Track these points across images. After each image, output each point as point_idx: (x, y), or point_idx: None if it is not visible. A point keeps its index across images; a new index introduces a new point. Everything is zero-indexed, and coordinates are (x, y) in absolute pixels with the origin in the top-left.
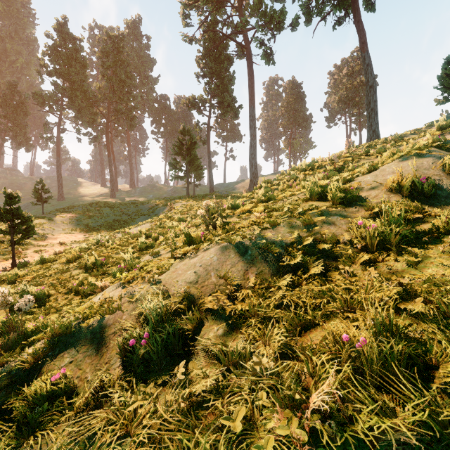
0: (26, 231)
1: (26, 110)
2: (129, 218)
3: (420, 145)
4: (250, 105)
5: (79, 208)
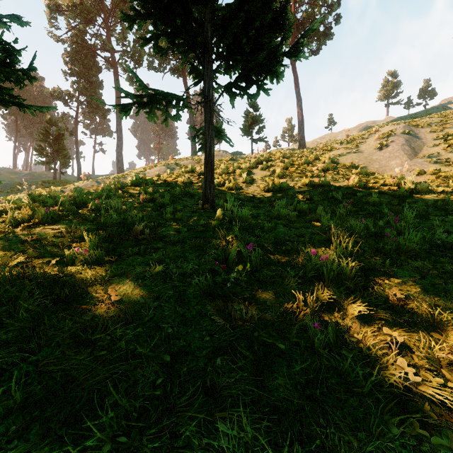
0: None
1: None
2: None
3: (172, 162)
4: (117, 113)
5: None
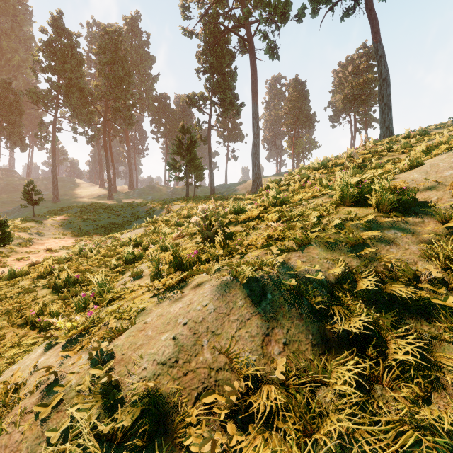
0: (0, 238)
1: (21, 108)
2: (125, 221)
3: None
4: (253, 102)
5: (74, 210)
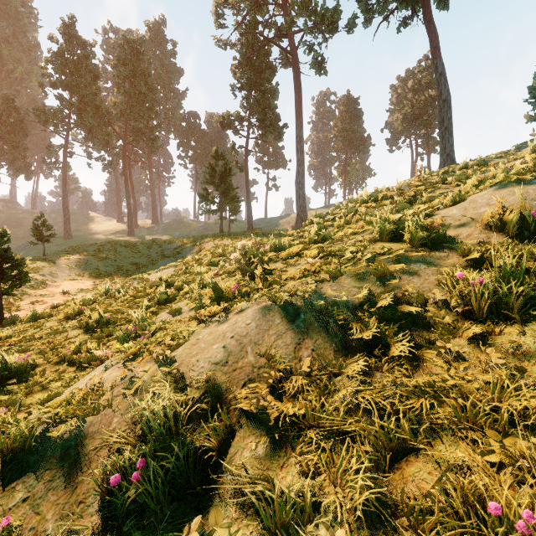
0: (17, 278)
1: (26, 129)
2: (150, 260)
3: (518, 169)
4: (297, 124)
5: (89, 248)
